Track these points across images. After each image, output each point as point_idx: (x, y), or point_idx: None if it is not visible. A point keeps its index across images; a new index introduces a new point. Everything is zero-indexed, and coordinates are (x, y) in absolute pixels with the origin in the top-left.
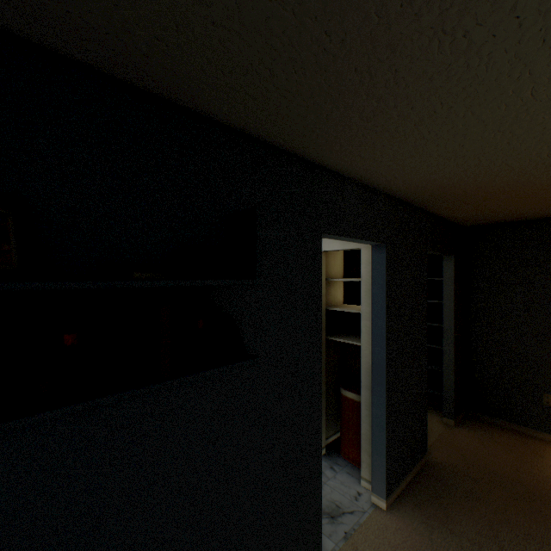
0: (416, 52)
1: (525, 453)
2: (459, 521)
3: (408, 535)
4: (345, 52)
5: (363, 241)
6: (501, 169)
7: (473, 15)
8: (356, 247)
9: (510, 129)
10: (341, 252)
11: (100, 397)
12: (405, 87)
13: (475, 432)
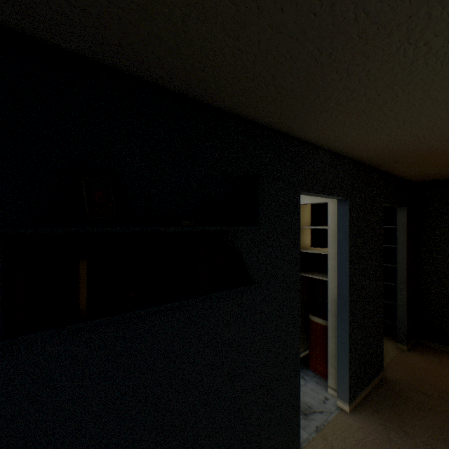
0: (385, 58)
1: None
2: (413, 426)
3: (369, 433)
4: (331, 61)
5: (331, 196)
6: None
7: (433, 30)
8: (323, 201)
9: None
10: (309, 205)
11: (164, 303)
12: (374, 81)
13: (426, 357)
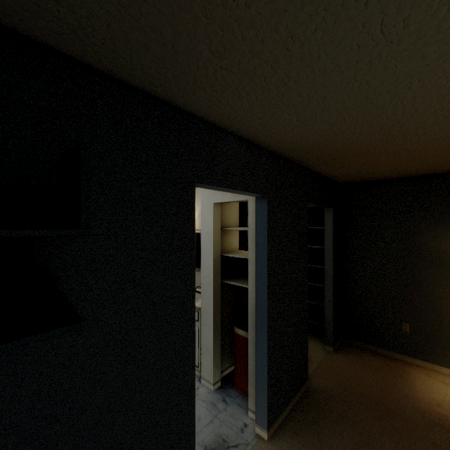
0: None
1: (388, 374)
2: (331, 446)
3: None
4: None
5: (245, 192)
6: (363, 126)
7: None
8: (245, 199)
9: (366, 79)
10: (237, 204)
11: None
12: (246, 7)
13: (349, 357)
